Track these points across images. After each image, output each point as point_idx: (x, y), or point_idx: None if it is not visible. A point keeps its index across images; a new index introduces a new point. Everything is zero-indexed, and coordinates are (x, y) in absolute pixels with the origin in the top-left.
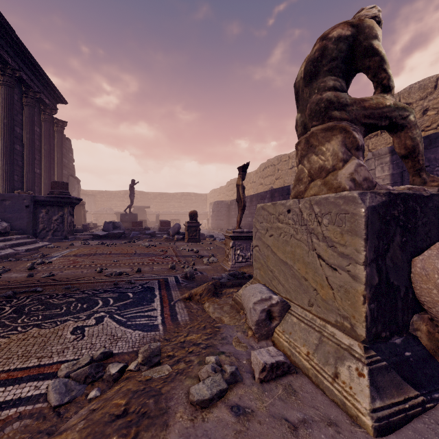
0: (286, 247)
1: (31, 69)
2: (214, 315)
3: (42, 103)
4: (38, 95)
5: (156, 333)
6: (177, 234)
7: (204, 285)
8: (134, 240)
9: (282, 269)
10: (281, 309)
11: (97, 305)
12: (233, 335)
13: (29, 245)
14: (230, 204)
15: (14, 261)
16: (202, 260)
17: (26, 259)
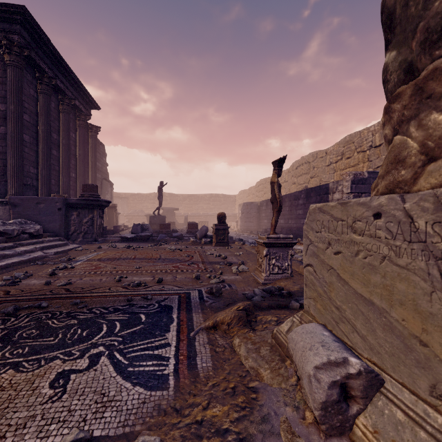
0: (370, 276)
1: (67, 77)
2: (247, 363)
3: (77, 109)
4: (73, 102)
5: (164, 393)
6: (204, 238)
7: (233, 310)
8: (160, 243)
9: (362, 310)
10: (367, 384)
11: (99, 333)
12: (279, 411)
13: (59, 247)
14: (260, 205)
15: (41, 265)
16: (231, 269)
17: (52, 263)
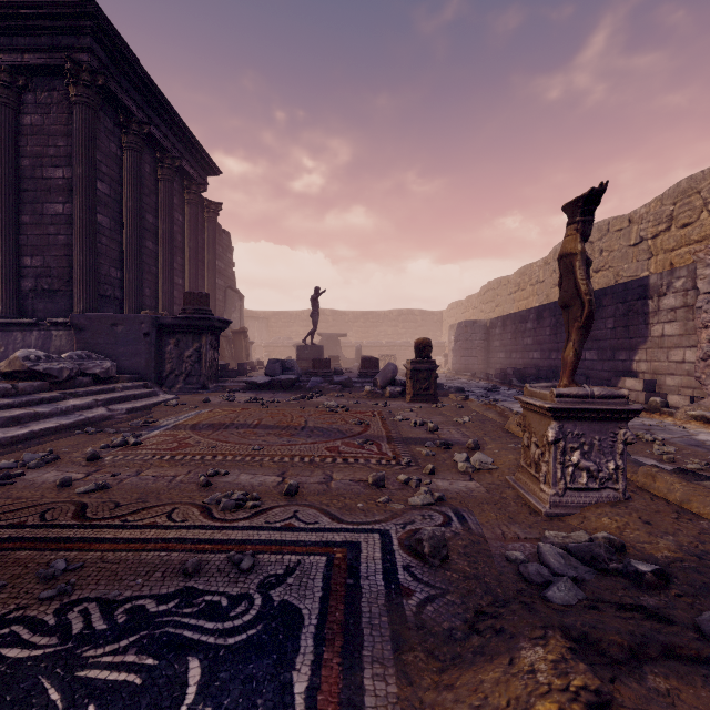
0: None
1: (167, 122)
2: None
3: (185, 176)
4: (178, 162)
5: None
6: (390, 385)
7: None
8: (311, 394)
9: None
10: None
11: None
12: None
13: (139, 400)
14: (491, 327)
15: (91, 434)
16: (452, 459)
17: (112, 431)
